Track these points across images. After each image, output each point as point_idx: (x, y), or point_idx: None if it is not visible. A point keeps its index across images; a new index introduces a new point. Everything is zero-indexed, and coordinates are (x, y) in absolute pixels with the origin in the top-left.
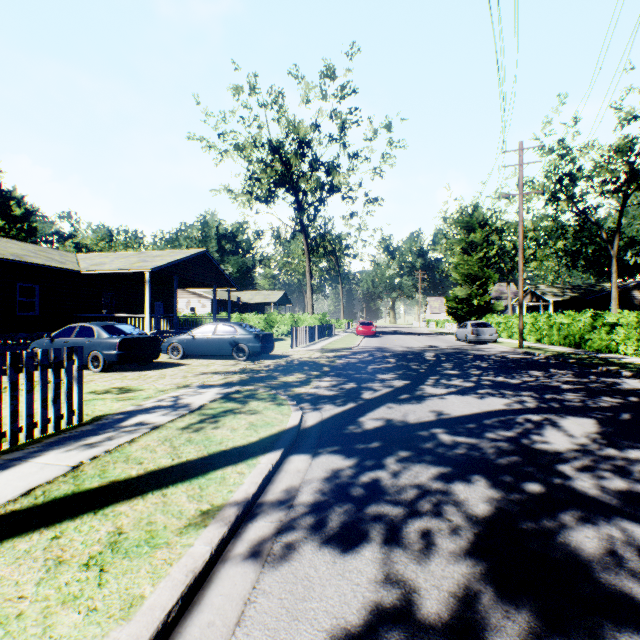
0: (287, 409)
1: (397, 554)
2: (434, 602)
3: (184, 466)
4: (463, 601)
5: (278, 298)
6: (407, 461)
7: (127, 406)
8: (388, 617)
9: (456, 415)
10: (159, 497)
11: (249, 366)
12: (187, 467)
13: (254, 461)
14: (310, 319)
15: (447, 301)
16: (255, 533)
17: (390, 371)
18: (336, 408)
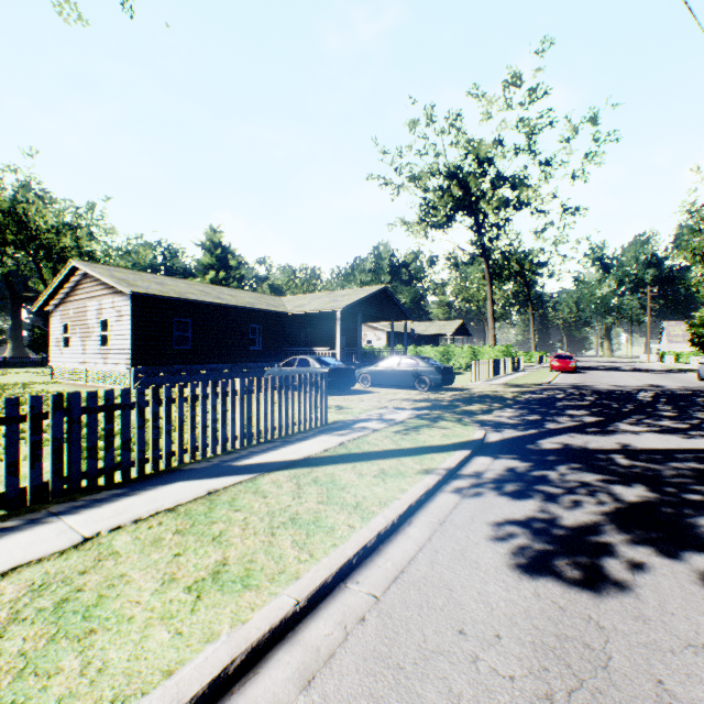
0: (471, 428)
1: (551, 504)
2: (570, 522)
3: (405, 450)
4: (590, 525)
5: (454, 329)
6: (576, 469)
7: (349, 417)
8: (538, 520)
9: (644, 448)
10: (396, 460)
11: (431, 396)
12: (407, 450)
13: (450, 453)
14: (491, 352)
15: (690, 327)
16: (457, 484)
17: (583, 408)
18: (516, 432)
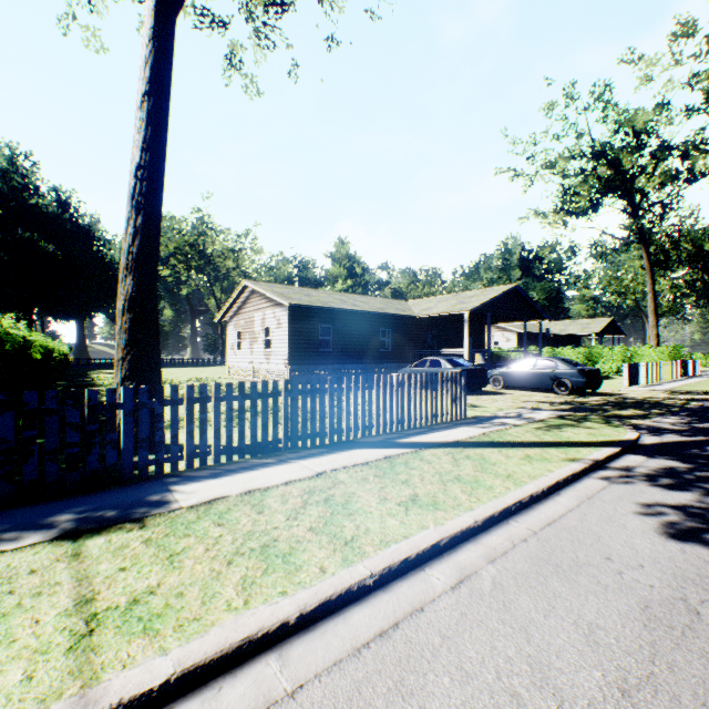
0: (622, 430)
1: None
2: None
3: (547, 442)
4: None
5: (601, 327)
6: None
7: (486, 413)
8: (693, 507)
9: None
10: (540, 449)
11: (572, 400)
12: (549, 443)
13: (597, 448)
14: (652, 353)
15: None
16: (604, 473)
17: None
18: (679, 437)
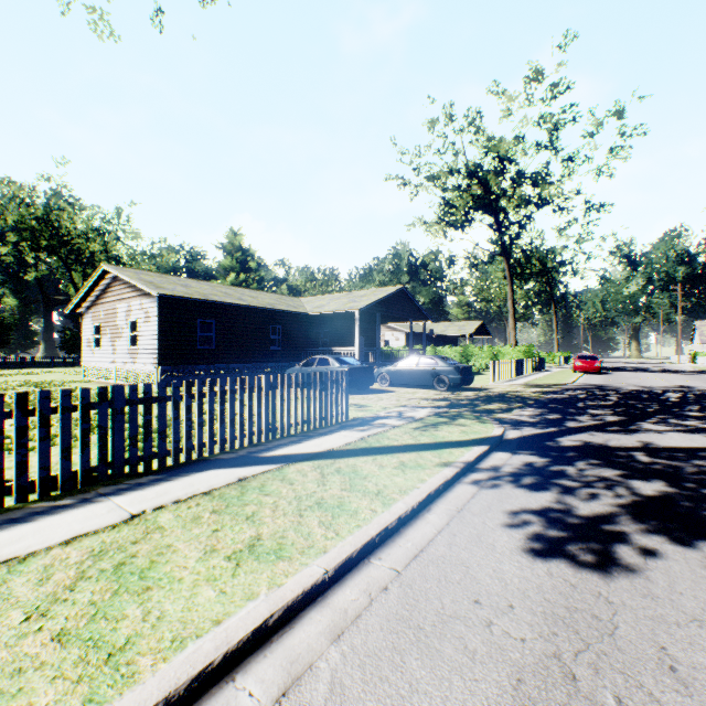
0: (490, 425)
1: (567, 496)
2: (585, 512)
3: (423, 445)
4: (605, 515)
5: (473, 329)
6: (594, 465)
7: (369, 414)
8: (554, 510)
9: (667, 446)
10: (416, 454)
11: (450, 395)
12: (426, 445)
13: (469, 448)
14: (512, 352)
15: None
16: (475, 477)
17: (605, 408)
18: (535, 430)
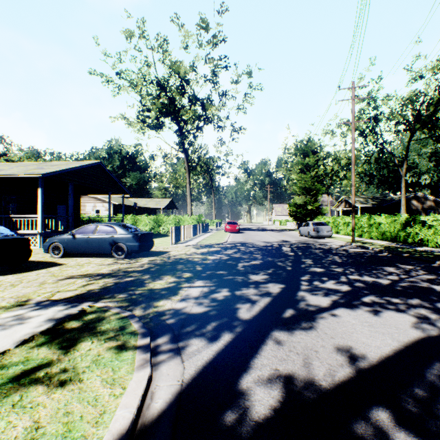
0: (128, 363)
1: None
2: None
3: None
4: None
5: (166, 204)
6: None
7: None
8: None
9: (377, 358)
10: None
11: (124, 266)
12: None
13: None
14: (189, 219)
15: (289, 206)
16: None
17: (260, 270)
18: (206, 348)
